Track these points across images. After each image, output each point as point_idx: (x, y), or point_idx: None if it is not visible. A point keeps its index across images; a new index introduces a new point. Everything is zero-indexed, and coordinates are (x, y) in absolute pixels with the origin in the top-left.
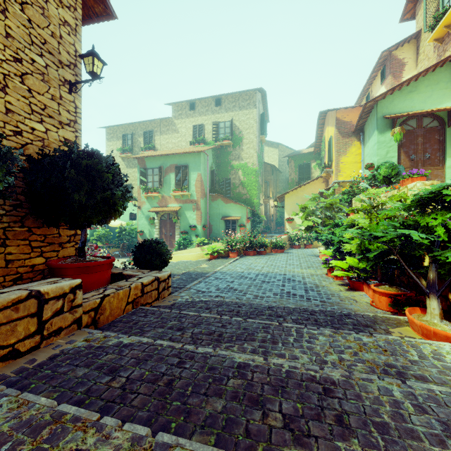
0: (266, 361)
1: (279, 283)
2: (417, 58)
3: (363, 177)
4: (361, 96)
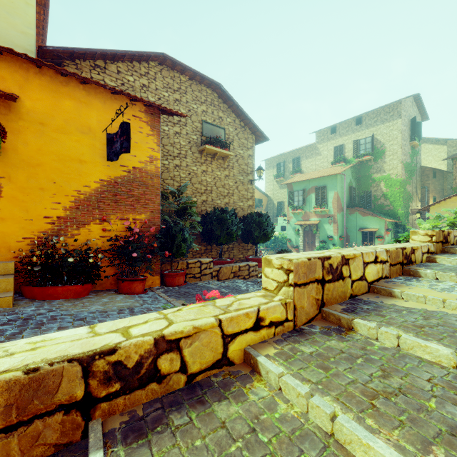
0: None
1: None
2: None
3: None
4: None
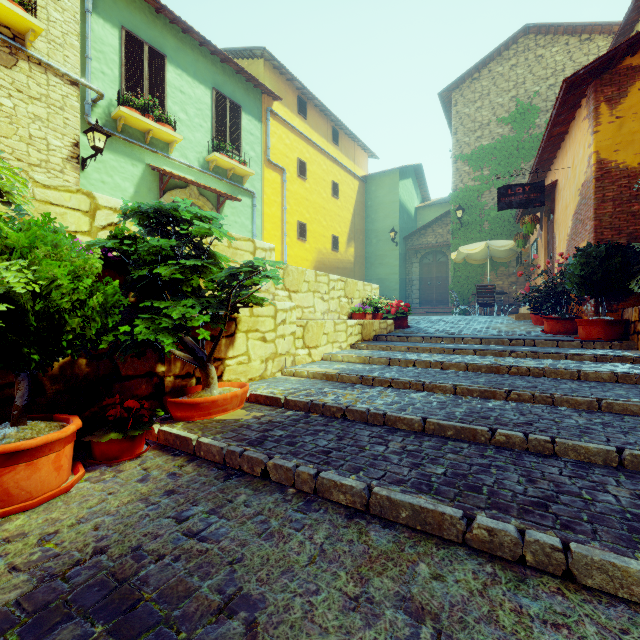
0: (454, 383)
1: None
2: None
3: None
4: None
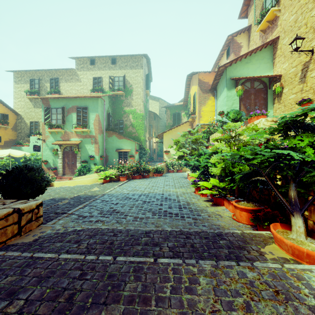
0: None
1: (158, 202)
2: (249, 44)
3: (218, 120)
4: (213, 68)
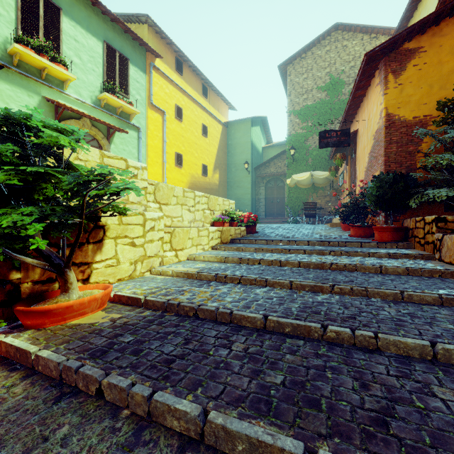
0: (290, 279)
1: None
2: None
3: None
4: None
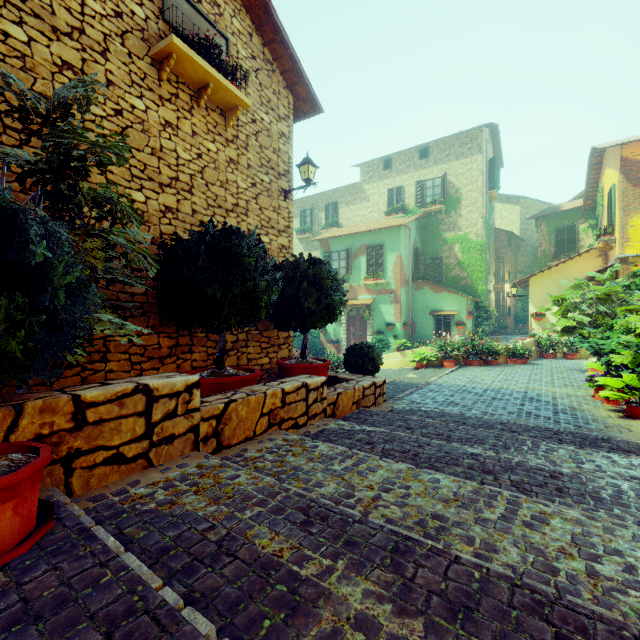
0: (497, 455)
1: (516, 402)
2: None
3: None
4: None
